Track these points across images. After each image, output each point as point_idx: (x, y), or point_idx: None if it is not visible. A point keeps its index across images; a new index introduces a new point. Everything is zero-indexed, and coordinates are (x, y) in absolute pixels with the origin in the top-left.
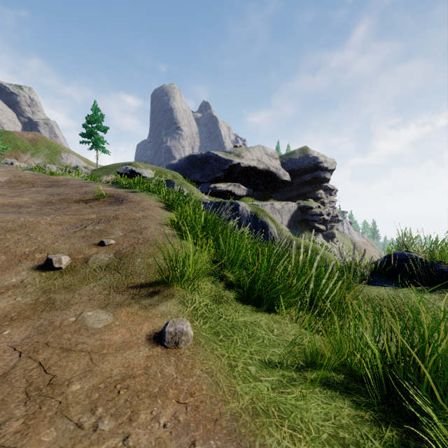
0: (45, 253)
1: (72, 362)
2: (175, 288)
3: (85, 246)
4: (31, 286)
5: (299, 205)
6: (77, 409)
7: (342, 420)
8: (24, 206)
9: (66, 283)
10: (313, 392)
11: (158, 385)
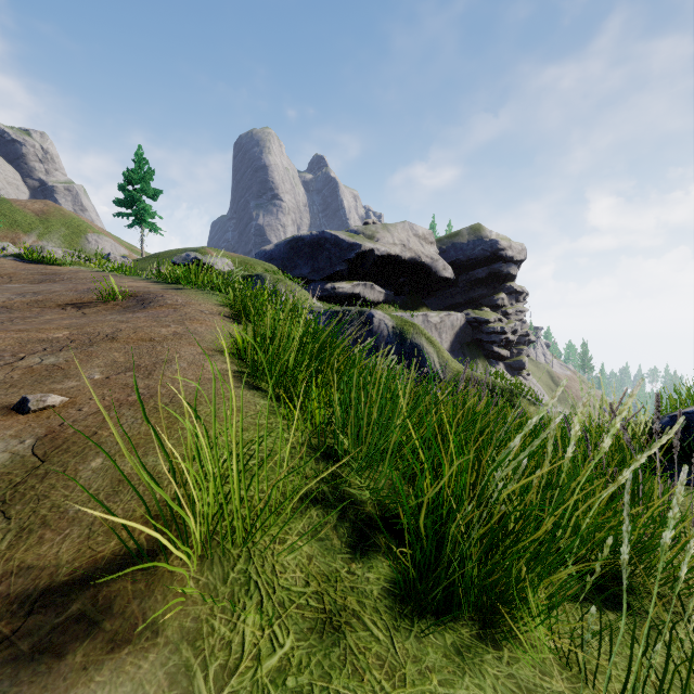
0: None
1: None
2: (175, 585)
3: None
4: None
5: (469, 317)
6: None
7: None
8: None
9: None
10: None
11: None
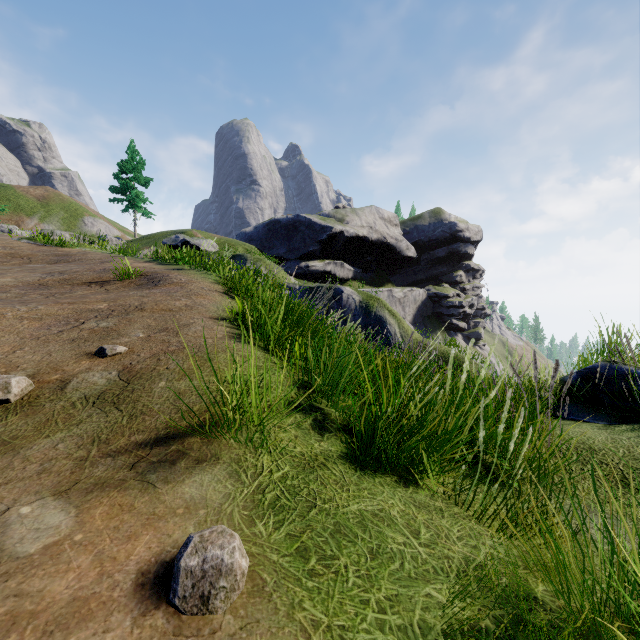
0: None
1: None
2: (223, 441)
3: (70, 358)
4: None
5: (430, 292)
6: None
7: None
8: None
9: (9, 432)
10: None
11: None
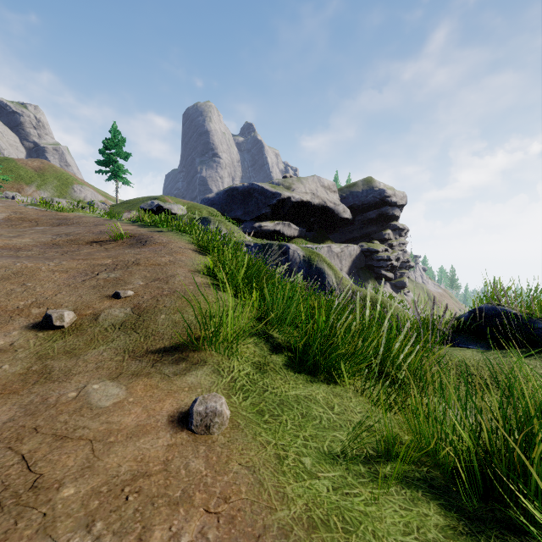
0: (44, 307)
1: (66, 455)
2: (208, 352)
3: (96, 299)
4: (23, 350)
5: (363, 248)
6: (67, 525)
7: (428, 533)
8: (24, 248)
9: (69, 346)
10: (388, 493)
11: (181, 486)
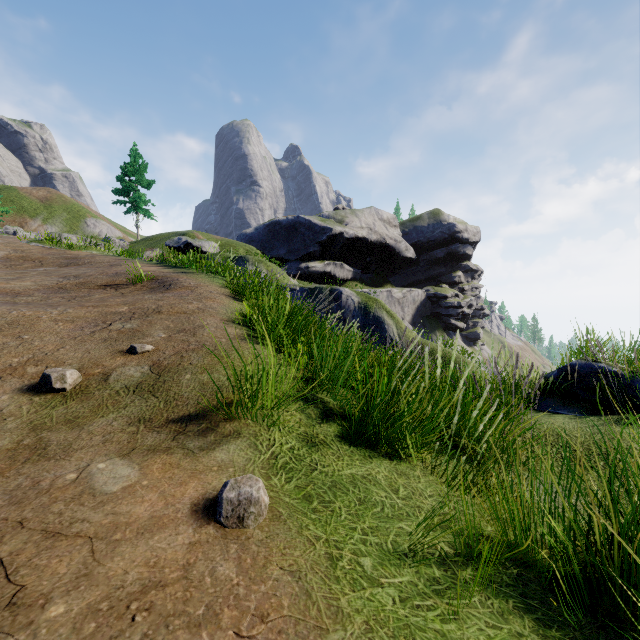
0: (42, 365)
1: (58, 559)
2: (242, 421)
3: (107, 355)
4: (13, 419)
5: (429, 293)
6: None
7: None
8: (23, 293)
9: (71, 413)
10: (470, 604)
11: (205, 600)
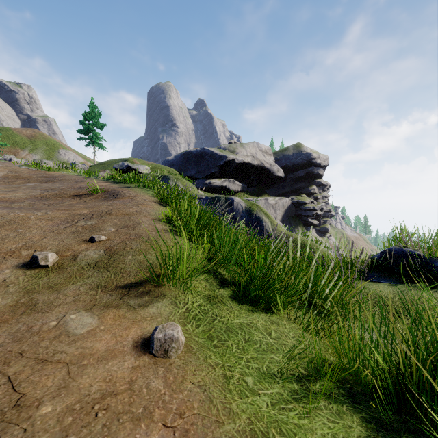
0: (32, 249)
1: (46, 377)
2: (167, 287)
3: (75, 243)
4: (13, 286)
5: (293, 200)
6: None
7: None
8: (17, 201)
9: (52, 282)
10: (318, 407)
11: (143, 404)
